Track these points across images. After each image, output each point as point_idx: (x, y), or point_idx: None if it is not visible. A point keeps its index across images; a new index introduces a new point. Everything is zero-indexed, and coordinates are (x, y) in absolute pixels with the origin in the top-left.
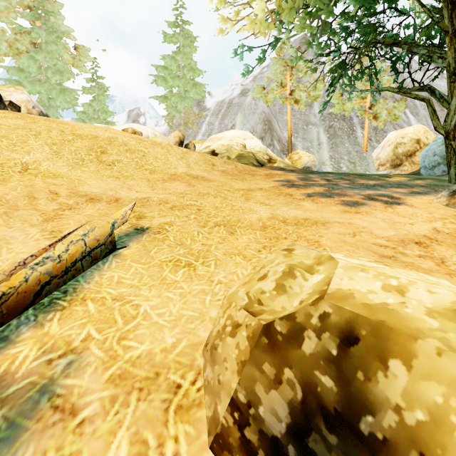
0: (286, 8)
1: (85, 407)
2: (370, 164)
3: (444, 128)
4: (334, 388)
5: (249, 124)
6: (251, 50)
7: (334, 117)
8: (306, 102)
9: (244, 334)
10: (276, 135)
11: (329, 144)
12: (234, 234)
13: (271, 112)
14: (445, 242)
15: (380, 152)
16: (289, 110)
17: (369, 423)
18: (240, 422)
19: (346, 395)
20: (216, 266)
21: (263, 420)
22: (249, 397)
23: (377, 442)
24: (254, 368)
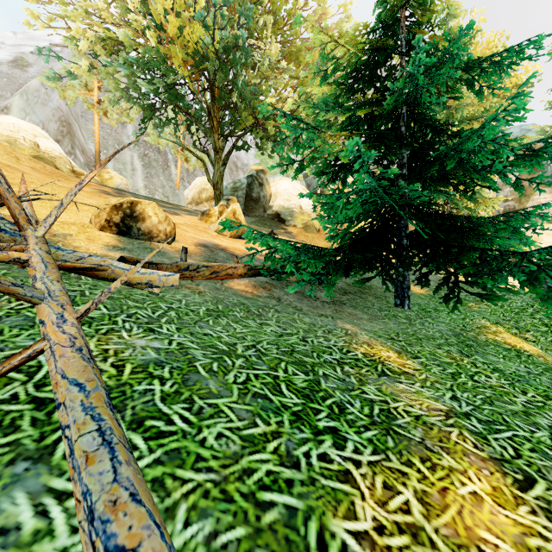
0: (107, 73)
1: (55, 224)
2: (182, 201)
3: (213, 182)
4: (130, 211)
5: (37, 116)
6: (60, 56)
7: (150, 146)
8: (119, 120)
9: (108, 208)
10: (78, 144)
11: (144, 173)
12: (78, 205)
13: (71, 113)
14: (185, 225)
15: (190, 193)
16: (97, 121)
17: (135, 214)
18: (109, 223)
19: (132, 212)
20: (77, 212)
21: (115, 221)
22: (111, 218)
23: (136, 216)
24: (112, 213)
